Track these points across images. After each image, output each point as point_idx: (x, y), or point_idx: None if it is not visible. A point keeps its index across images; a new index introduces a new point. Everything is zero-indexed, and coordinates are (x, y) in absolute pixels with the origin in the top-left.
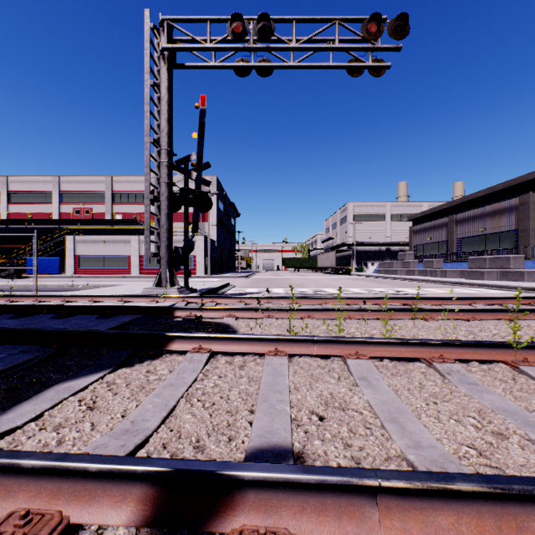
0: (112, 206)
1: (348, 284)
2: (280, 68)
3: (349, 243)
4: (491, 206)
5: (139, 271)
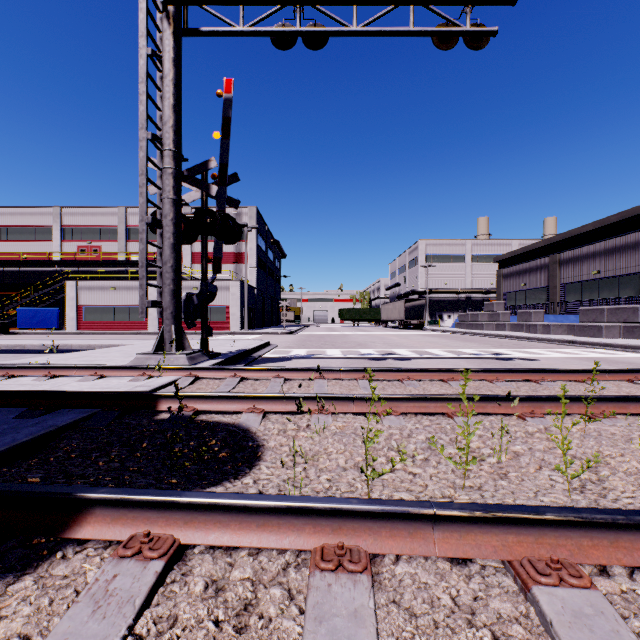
0: (126, 244)
1: (425, 343)
2: (338, 34)
3: (421, 291)
4: (607, 243)
5: (158, 325)
